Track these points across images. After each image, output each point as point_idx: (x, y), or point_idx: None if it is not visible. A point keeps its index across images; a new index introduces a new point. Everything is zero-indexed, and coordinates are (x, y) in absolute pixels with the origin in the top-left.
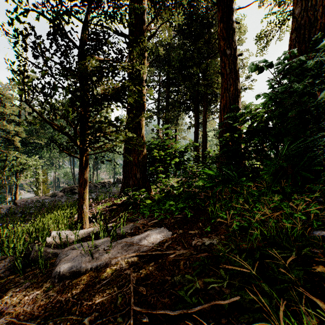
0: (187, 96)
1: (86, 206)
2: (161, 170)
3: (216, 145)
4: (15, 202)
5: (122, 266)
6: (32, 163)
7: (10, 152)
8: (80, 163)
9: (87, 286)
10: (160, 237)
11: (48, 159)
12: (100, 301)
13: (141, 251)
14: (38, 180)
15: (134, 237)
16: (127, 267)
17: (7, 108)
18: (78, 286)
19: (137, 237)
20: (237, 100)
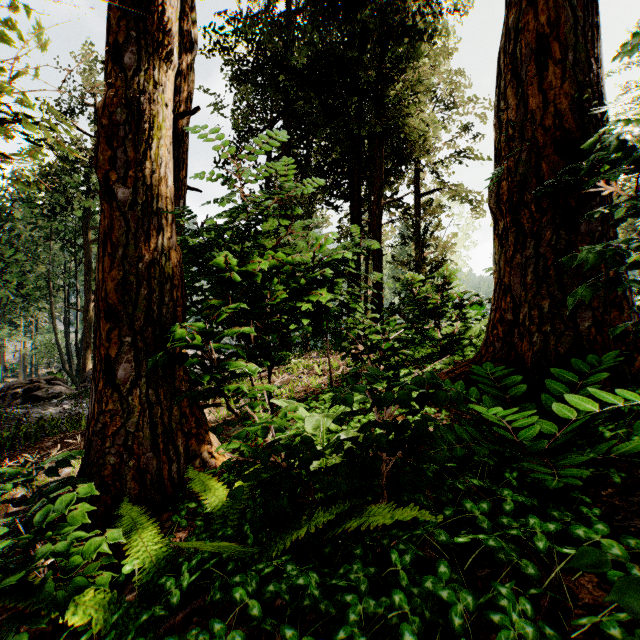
0: (336, 154)
1: None
2: (253, 341)
3: (396, 279)
4: None
5: None
6: None
7: None
8: None
9: None
10: None
11: None
12: None
13: None
14: None
15: None
16: None
17: None
18: None
19: None
20: (596, 22)
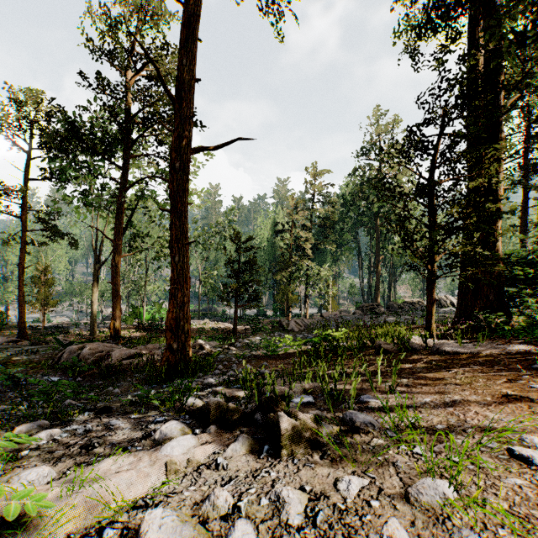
0: None
1: (433, 321)
2: (529, 293)
3: None
4: (322, 315)
5: (491, 353)
6: (322, 273)
7: (304, 261)
8: (430, 283)
9: (469, 356)
10: (525, 348)
11: (331, 267)
12: (483, 359)
13: (506, 351)
14: (327, 293)
15: (497, 345)
16: (496, 355)
17: (301, 214)
18: (462, 356)
19: (500, 346)
20: None
